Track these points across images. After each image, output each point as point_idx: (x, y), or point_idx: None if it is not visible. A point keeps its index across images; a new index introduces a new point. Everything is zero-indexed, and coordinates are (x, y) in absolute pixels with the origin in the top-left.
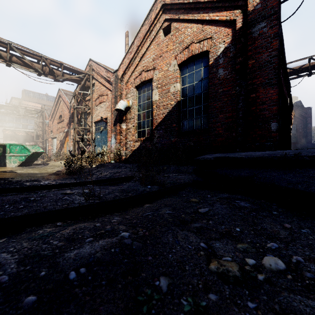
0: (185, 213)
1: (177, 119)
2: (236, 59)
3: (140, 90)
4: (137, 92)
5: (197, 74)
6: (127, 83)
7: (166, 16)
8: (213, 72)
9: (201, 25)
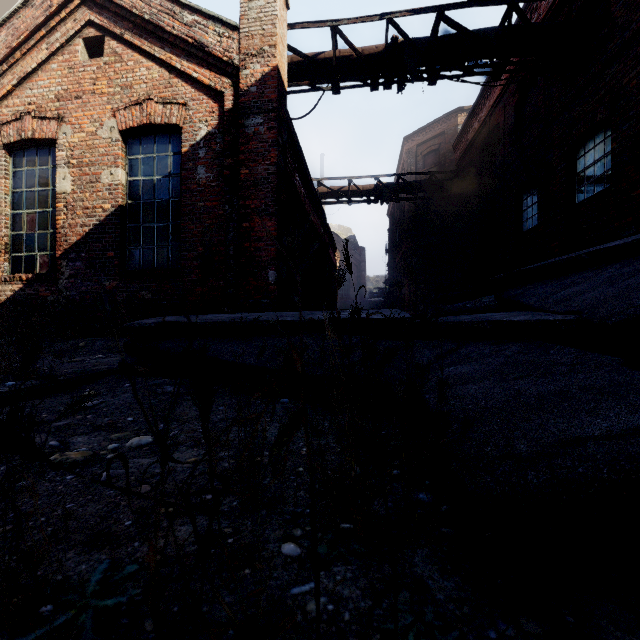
0: (53, 412)
1: (119, 242)
2: (224, 159)
3: (18, 157)
4: (8, 160)
5: (161, 162)
6: None
7: (91, 15)
8: (190, 169)
9: (168, 73)
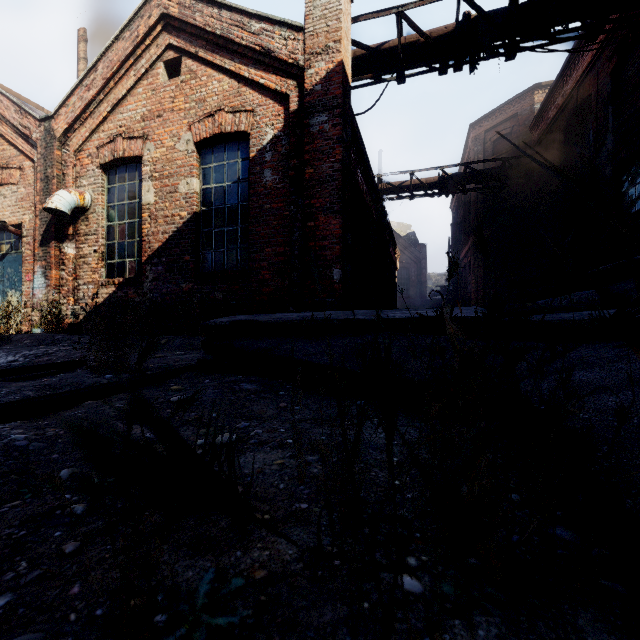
0: None
1: (194, 247)
2: (290, 161)
3: (112, 175)
4: (104, 178)
5: (231, 169)
6: (80, 154)
7: (170, 39)
8: (257, 173)
9: (237, 83)
